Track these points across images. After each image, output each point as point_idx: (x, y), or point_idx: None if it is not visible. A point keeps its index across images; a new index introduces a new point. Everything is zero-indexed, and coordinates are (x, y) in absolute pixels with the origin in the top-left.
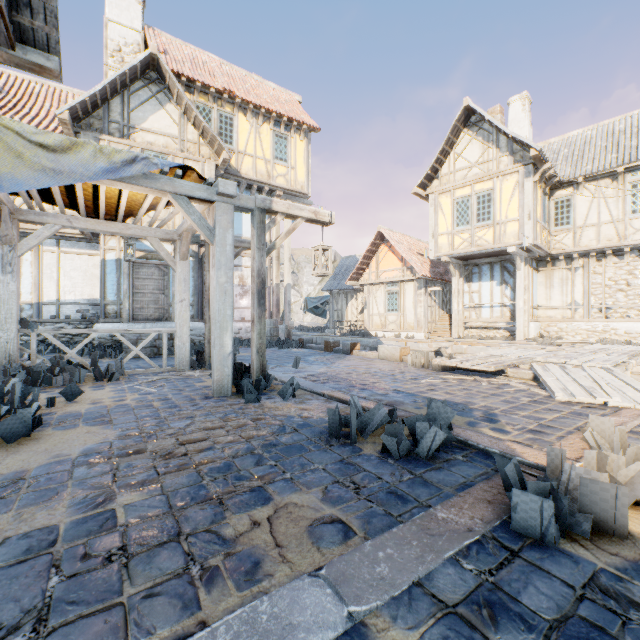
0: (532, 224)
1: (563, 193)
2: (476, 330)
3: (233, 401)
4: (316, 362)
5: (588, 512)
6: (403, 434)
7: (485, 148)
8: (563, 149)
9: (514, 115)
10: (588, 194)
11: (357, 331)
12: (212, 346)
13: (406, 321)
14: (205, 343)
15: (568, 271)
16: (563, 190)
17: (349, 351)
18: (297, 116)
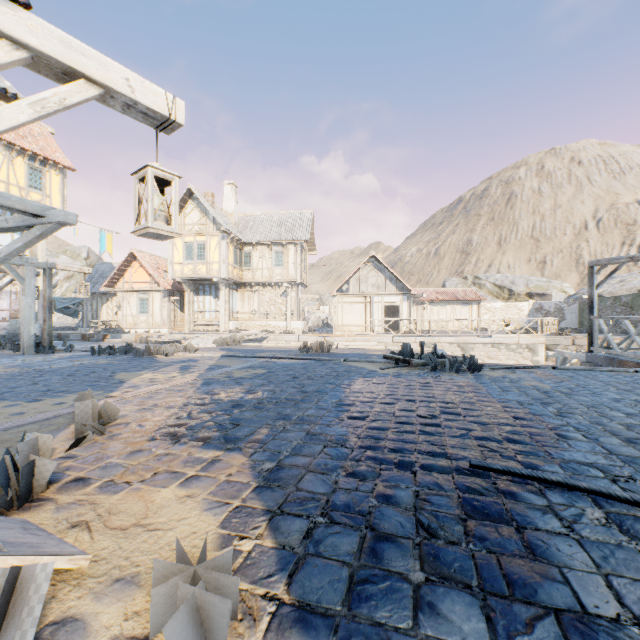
0: (226, 266)
1: (248, 249)
2: (202, 326)
3: (39, 354)
4: (78, 345)
5: (148, 353)
6: (115, 349)
7: (202, 216)
8: (251, 222)
9: (227, 193)
10: (259, 252)
11: (112, 329)
12: (23, 332)
13: (155, 321)
14: None
15: (252, 292)
16: (248, 247)
17: (102, 339)
18: (53, 155)
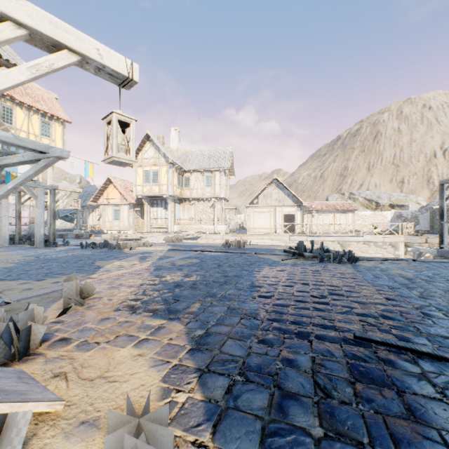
0: (172, 187)
1: (187, 174)
2: (156, 229)
3: (47, 248)
4: (72, 241)
5: (118, 247)
6: (97, 244)
7: (156, 152)
8: (190, 156)
9: (173, 136)
10: (194, 177)
11: (96, 230)
12: (36, 232)
13: (124, 225)
14: (16, 234)
15: (190, 205)
16: (187, 173)
17: (89, 238)
18: (57, 113)
